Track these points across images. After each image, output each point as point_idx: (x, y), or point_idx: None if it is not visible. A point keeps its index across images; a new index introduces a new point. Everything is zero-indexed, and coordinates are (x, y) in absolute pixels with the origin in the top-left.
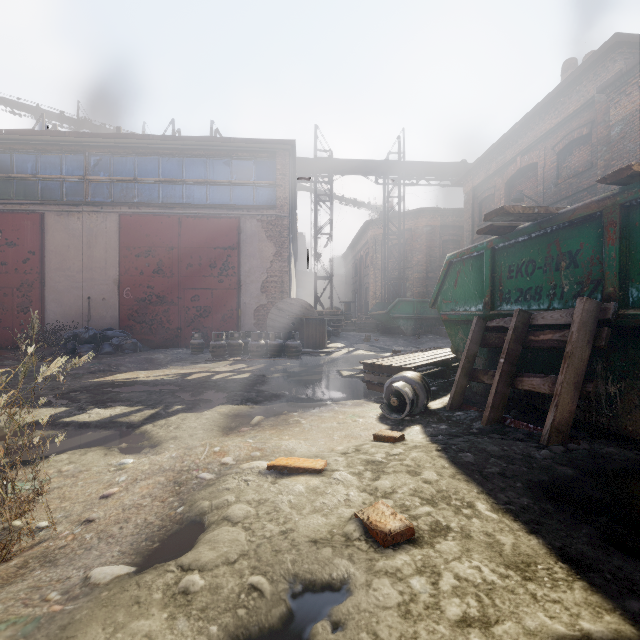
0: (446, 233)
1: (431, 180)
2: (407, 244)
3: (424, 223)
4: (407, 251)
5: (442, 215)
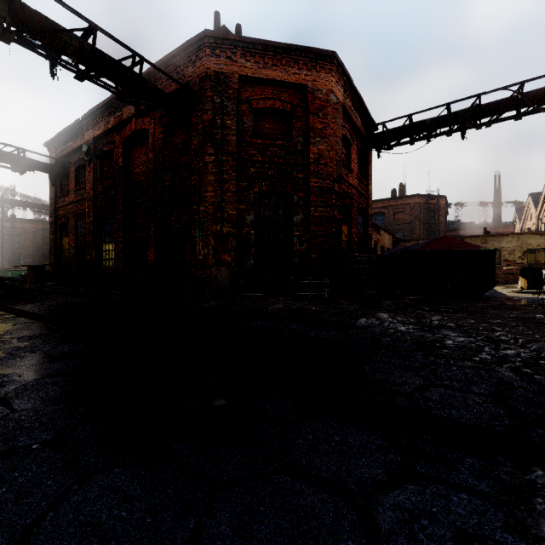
0: (46, 233)
1: (32, 211)
2: (21, 235)
3: (32, 226)
4: (21, 239)
5: (44, 224)
